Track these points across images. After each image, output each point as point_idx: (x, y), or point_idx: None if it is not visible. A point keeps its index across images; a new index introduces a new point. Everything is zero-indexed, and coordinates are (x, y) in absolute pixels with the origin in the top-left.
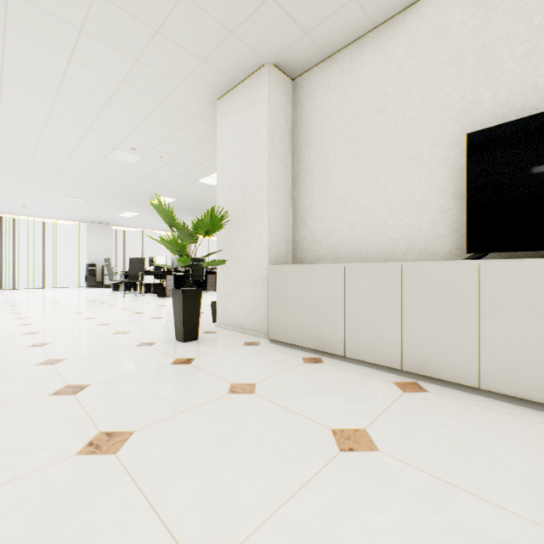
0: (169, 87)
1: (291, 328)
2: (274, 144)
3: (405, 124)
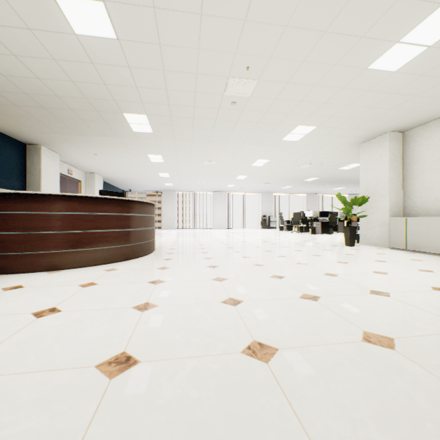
0: (338, 145)
1: (400, 242)
2: (391, 165)
3: None
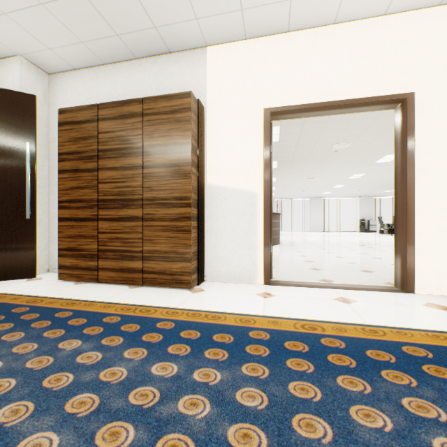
0: None
1: None
2: None
3: None
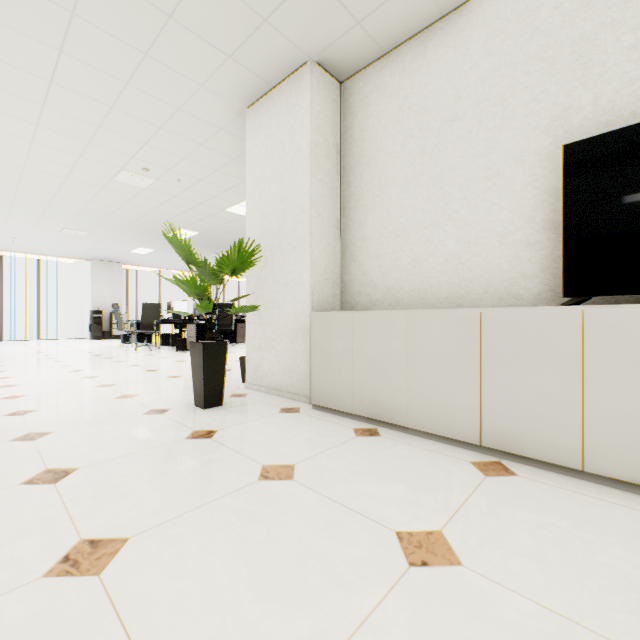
0: (187, 90)
1: (340, 391)
2: (317, 161)
3: (482, 136)
